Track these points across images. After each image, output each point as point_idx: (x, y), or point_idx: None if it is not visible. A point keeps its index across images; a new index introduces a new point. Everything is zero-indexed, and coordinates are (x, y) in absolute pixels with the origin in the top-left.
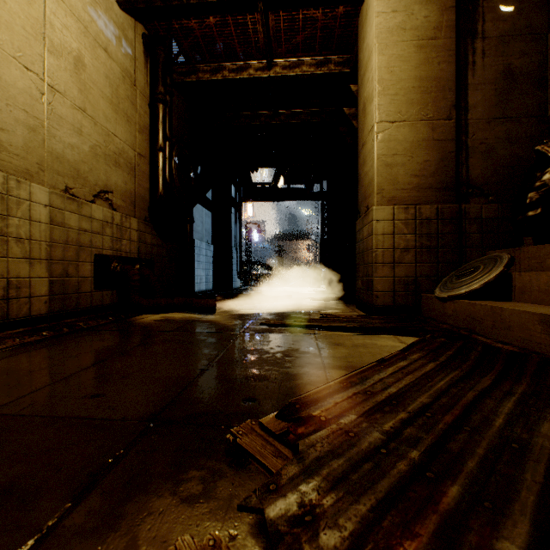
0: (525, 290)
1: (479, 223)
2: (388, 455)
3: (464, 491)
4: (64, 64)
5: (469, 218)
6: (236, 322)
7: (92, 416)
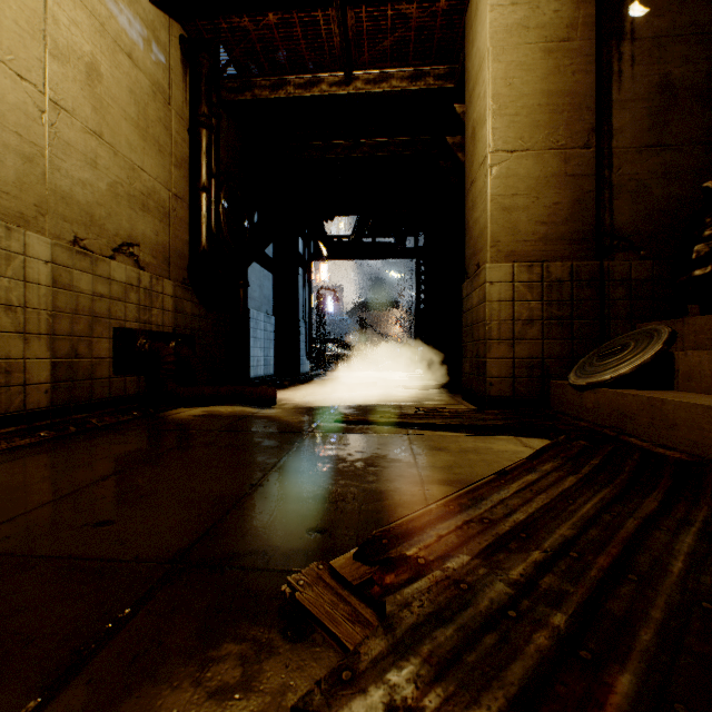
0: (693, 375)
1: (627, 285)
2: (520, 621)
3: (641, 684)
4: (73, 72)
5: (614, 280)
6: (303, 418)
7: (91, 555)
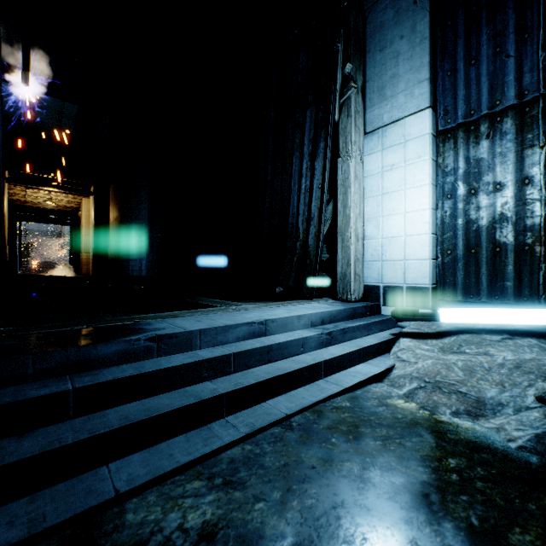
0: None
1: None
2: None
3: None
4: None
5: None
6: None
7: None
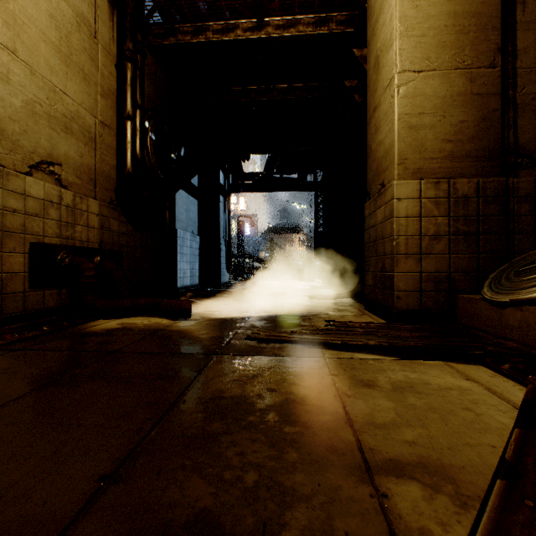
0: None
1: (531, 201)
2: None
3: None
4: None
5: (519, 196)
6: (214, 333)
7: None
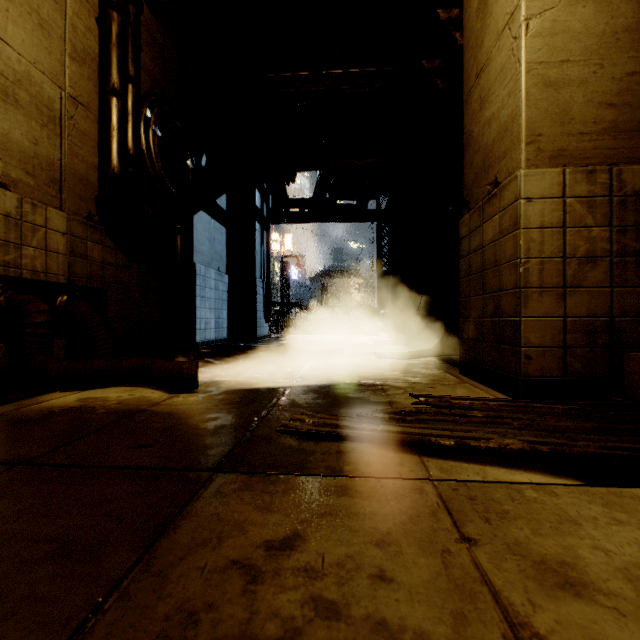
0: None
1: None
2: None
3: None
4: None
5: None
6: (226, 419)
7: None
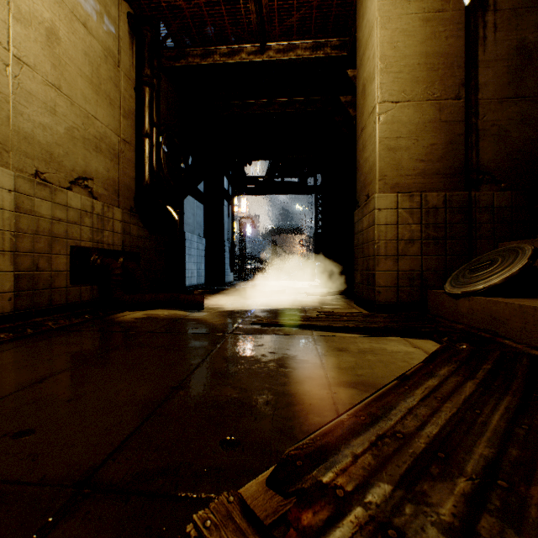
0: None
1: (490, 211)
2: None
3: None
4: (34, 34)
5: (480, 207)
6: (225, 321)
7: None
